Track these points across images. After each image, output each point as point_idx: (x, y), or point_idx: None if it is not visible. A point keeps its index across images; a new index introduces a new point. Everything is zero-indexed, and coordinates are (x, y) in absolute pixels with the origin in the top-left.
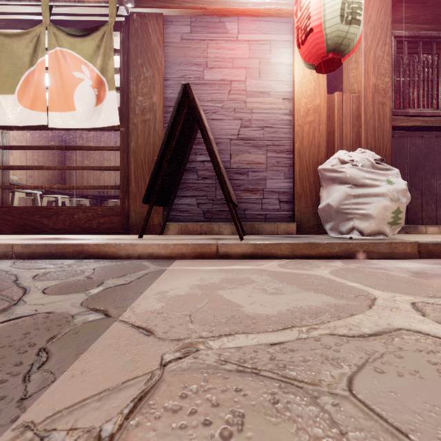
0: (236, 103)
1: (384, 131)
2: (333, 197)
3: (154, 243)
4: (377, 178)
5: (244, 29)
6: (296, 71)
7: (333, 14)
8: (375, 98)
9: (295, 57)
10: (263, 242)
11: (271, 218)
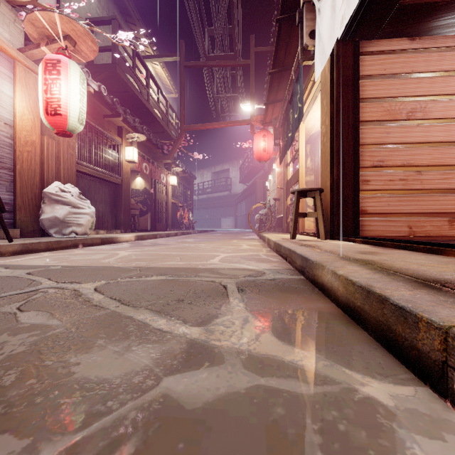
0: None
1: (73, 172)
2: (59, 212)
3: None
4: (84, 205)
5: None
6: (18, 107)
7: (75, 116)
8: (68, 149)
9: (17, 95)
10: (29, 242)
11: None
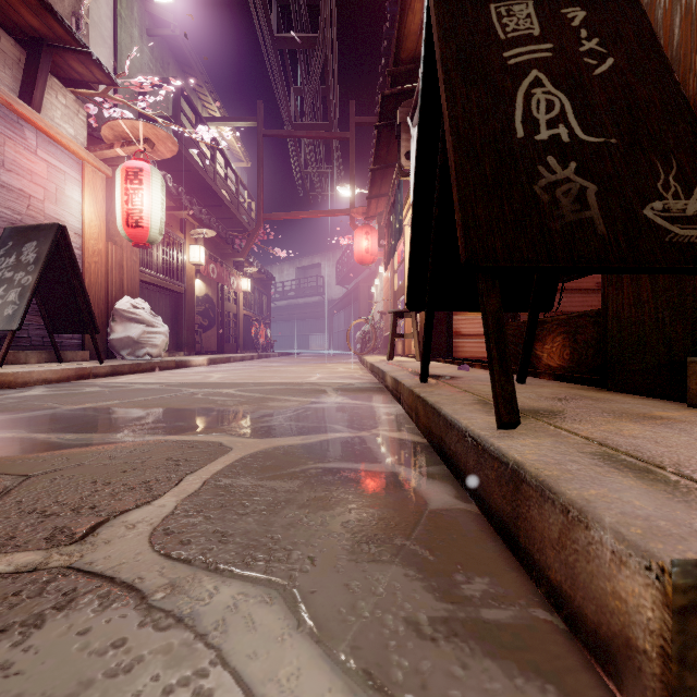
0: (35, 221)
1: (136, 282)
2: (133, 332)
3: (48, 369)
4: (158, 323)
5: (43, 147)
6: (87, 213)
7: (156, 227)
8: (132, 256)
9: (86, 200)
10: (117, 364)
11: (66, 346)
